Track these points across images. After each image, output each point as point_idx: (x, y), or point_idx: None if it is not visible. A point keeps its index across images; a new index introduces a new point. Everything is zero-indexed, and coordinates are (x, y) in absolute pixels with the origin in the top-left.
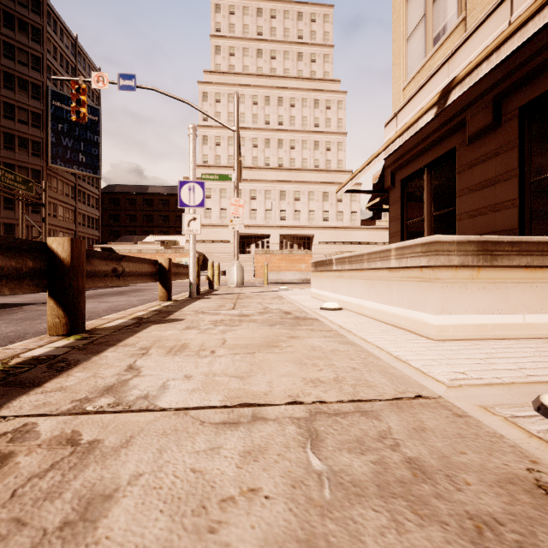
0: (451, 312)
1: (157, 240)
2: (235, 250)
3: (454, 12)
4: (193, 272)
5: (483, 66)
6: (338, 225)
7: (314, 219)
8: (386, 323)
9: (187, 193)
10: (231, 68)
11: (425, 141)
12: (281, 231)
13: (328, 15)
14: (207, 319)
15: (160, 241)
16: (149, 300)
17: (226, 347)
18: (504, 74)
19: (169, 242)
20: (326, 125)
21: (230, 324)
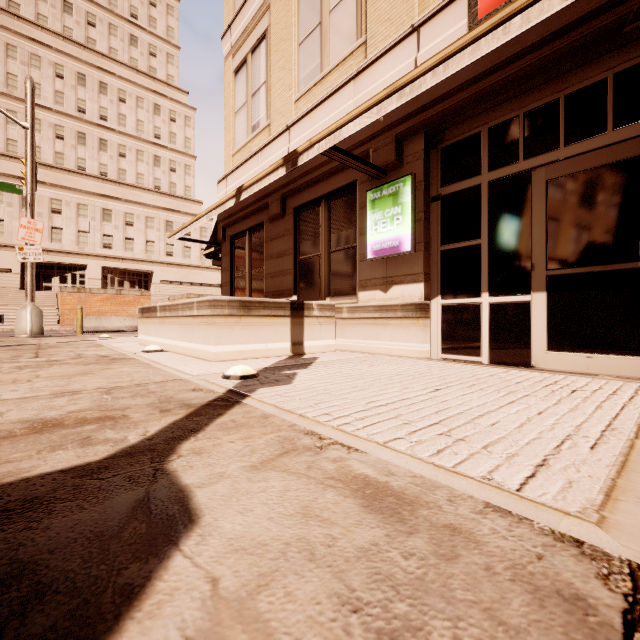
0: (224, 344)
1: None
2: (27, 288)
3: (264, 115)
4: None
5: (255, 186)
6: (186, 263)
7: (154, 252)
8: (192, 356)
9: None
10: (13, 5)
11: (246, 209)
12: (104, 263)
13: (173, 8)
14: (6, 366)
15: None
16: None
17: (42, 378)
18: (286, 182)
19: None
20: (170, 140)
21: (39, 367)
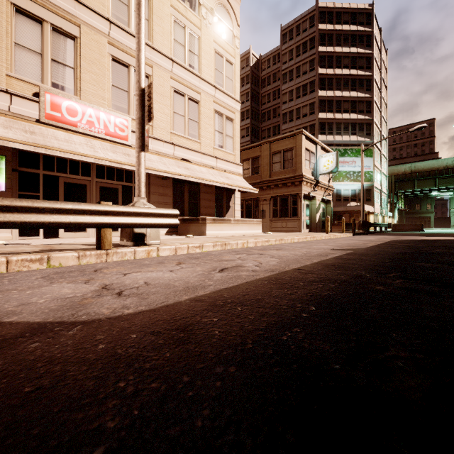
0: None
1: None
2: None
3: None
4: None
5: None
6: None
7: None
8: None
9: None
10: None
11: None
12: None
13: None
14: None
15: None
16: None
17: None
18: None
19: None
20: None
21: None
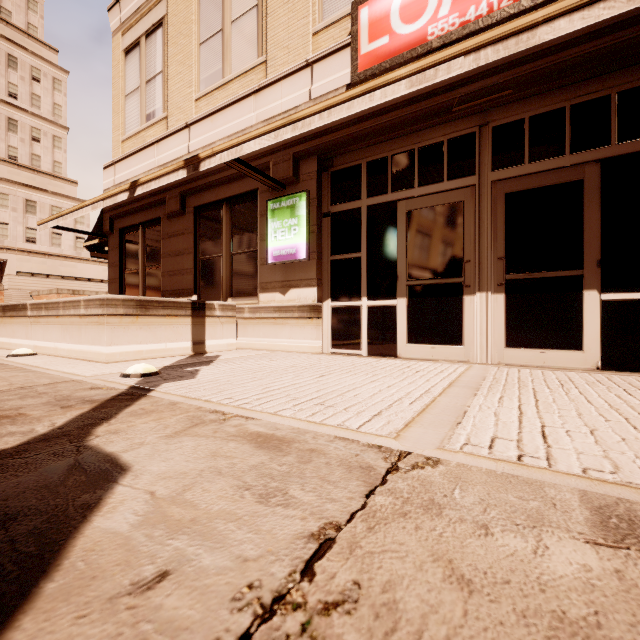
0: (118, 344)
1: None
2: None
3: (160, 106)
4: None
5: (153, 183)
6: (54, 252)
7: (8, 237)
8: (78, 359)
9: None
10: None
11: (139, 202)
12: None
13: None
14: None
15: None
16: None
17: None
18: (186, 180)
19: None
20: (32, 103)
21: None
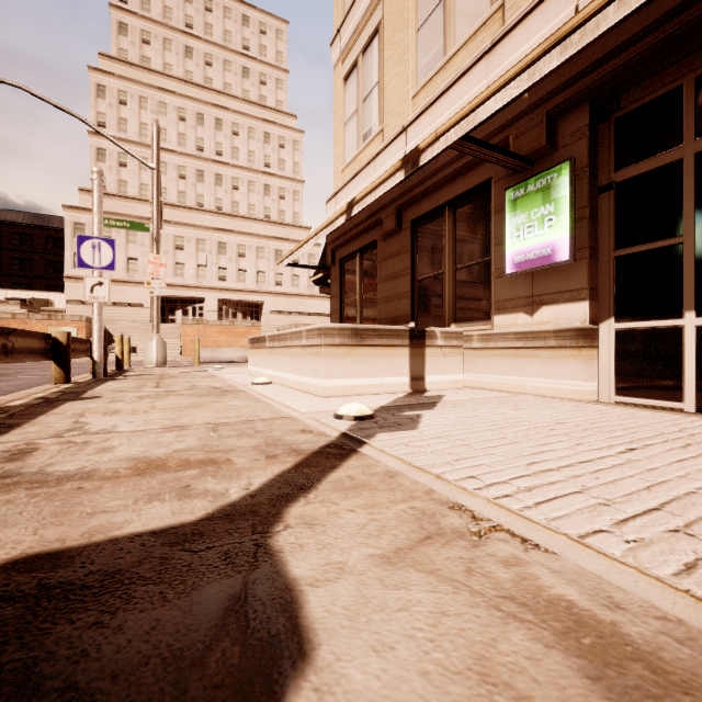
0: (334, 377)
1: (10, 297)
2: (154, 320)
3: (376, 120)
4: (98, 349)
5: (368, 197)
6: (294, 292)
7: (264, 282)
8: (301, 390)
9: (91, 251)
10: (145, 60)
11: (356, 228)
12: (220, 295)
13: (282, 32)
14: (130, 396)
15: (17, 299)
16: (28, 386)
17: (157, 409)
18: (403, 192)
19: (34, 302)
20: (280, 167)
21: (157, 397)
